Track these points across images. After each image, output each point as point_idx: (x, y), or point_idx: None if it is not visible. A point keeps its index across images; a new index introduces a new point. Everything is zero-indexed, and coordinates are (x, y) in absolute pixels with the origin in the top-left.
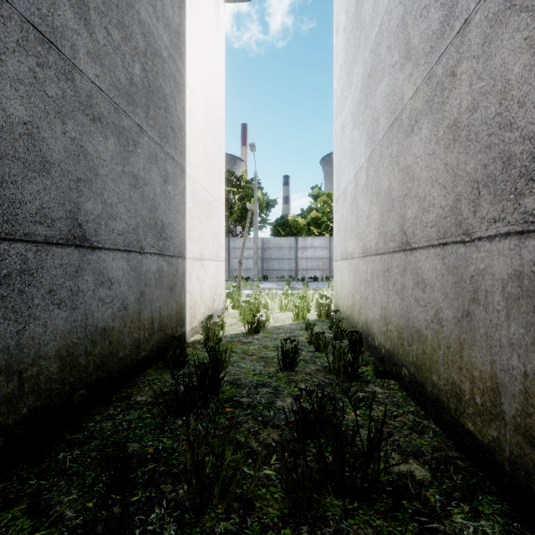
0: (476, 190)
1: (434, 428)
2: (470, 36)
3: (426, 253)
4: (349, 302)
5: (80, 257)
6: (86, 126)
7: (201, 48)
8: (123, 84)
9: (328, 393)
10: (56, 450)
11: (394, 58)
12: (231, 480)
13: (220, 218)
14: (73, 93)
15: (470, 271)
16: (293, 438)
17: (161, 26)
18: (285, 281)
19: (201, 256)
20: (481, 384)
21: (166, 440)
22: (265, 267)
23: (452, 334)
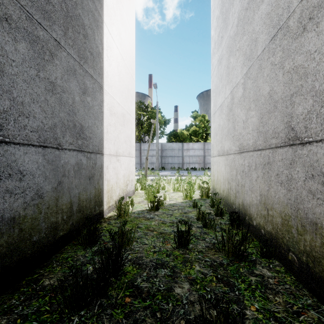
0: None
1: None
2: None
3: None
4: (226, 187)
5: None
6: None
7: (117, 2)
8: None
9: (221, 276)
10: None
11: None
12: None
13: (132, 127)
14: None
15: None
16: None
17: None
18: (176, 170)
19: (116, 153)
20: None
21: None
22: (163, 161)
23: None
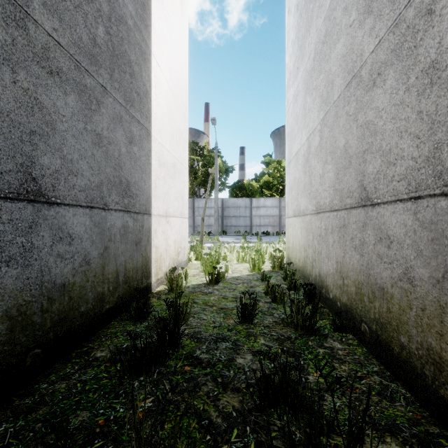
0: None
1: (404, 393)
2: None
3: (392, 208)
4: (302, 255)
5: (35, 213)
6: (42, 79)
7: (167, 24)
8: (85, 42)
9: (287, 349)
10: None
11: (352, 17)
12: None
13: (184, 180)
14: (25, 42)
15: None
16: (255, 407)
17: None
18: (241, 235)
19: (166, 213)
20: None
21: (119, 407)
22: (224, 223)
23: (428, 296)
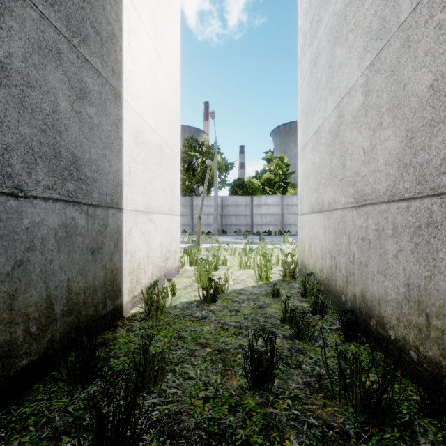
0: None
1: None
2: None
3: None
4: (326, 263)
5: None
6: None
7: None
8: None
9: None
10: None
11: None
12: None
13: (175, 169)
14: None
15: None
16: None
17: None
18: (242, 235)
19: (147, 208)
20: None
21: None
22: (224, 222)
23: None
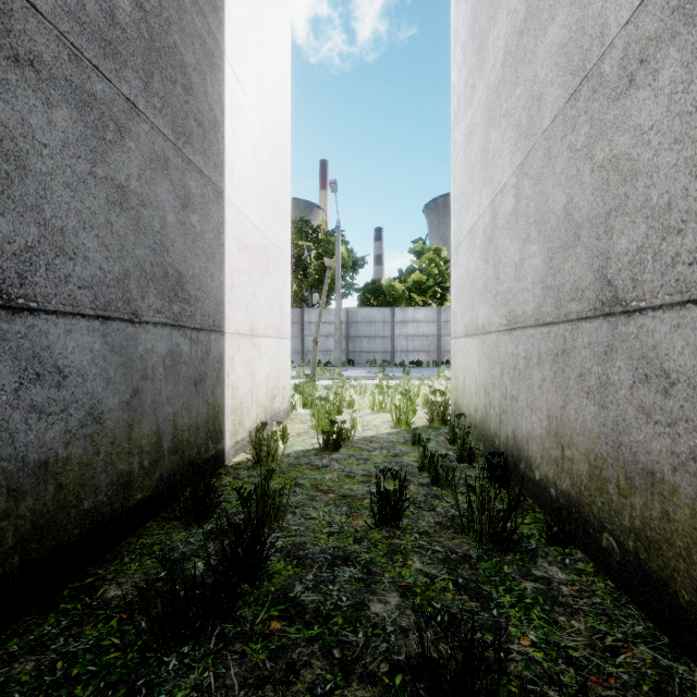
0: None
1: None
2: None
3: (675, 318)
4: (481, 401)
5: None
6: None
7: (253, 12)
8: (92, 15)
9: (465, 581)
10: None
11: None
12: None
13: (283, 275)
14: None
15: None
16: None
17: None
18: (378, 366)
19: (251, 330)
20: None
21: None
22: (351, 347)
23: None
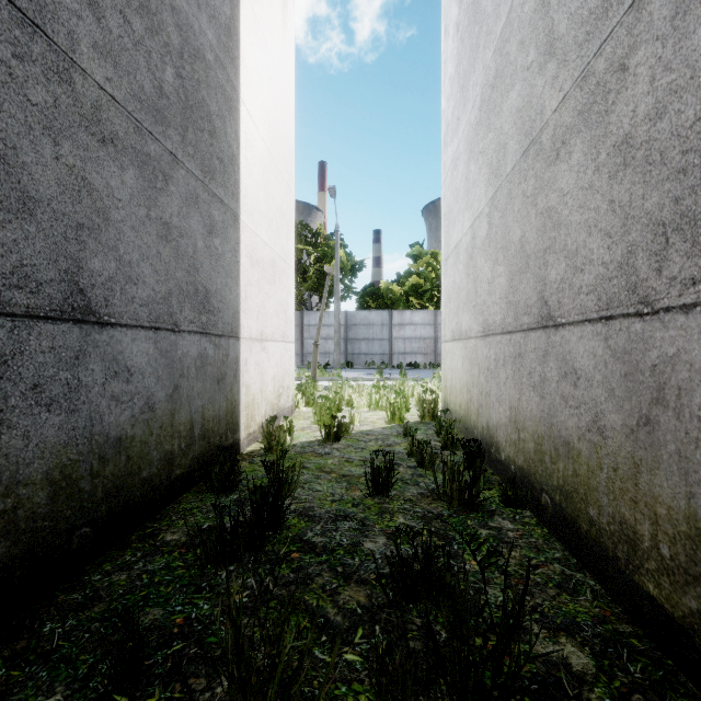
0: (662, 236)
1: (592, 585)
2: (651, 8)
3: (579, 331)
4: (464, 398)
5: (82, 338)
6: (91, 150)
7: (262, 52)
8: (148, 93)
9: (436, 529)
10: (41, 620)
11: (530, 56)
12: (293, 678)
13: (288, 284)
14: (70, 101)
15: (651, 357)
16: (388, 602)
17: (205, 17)
18: (376, 368)
19: (261, 335)
20: (669, 527)
21: (203, 603)
22: (349, 350)
23: (621, 450)
